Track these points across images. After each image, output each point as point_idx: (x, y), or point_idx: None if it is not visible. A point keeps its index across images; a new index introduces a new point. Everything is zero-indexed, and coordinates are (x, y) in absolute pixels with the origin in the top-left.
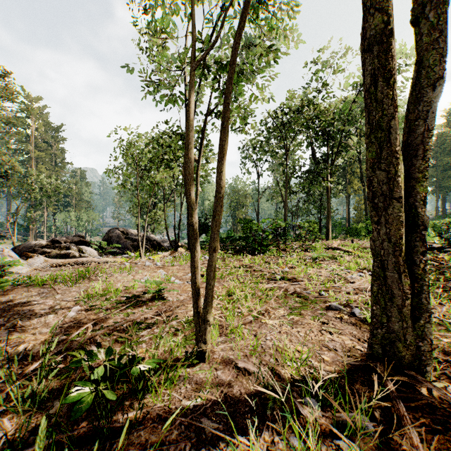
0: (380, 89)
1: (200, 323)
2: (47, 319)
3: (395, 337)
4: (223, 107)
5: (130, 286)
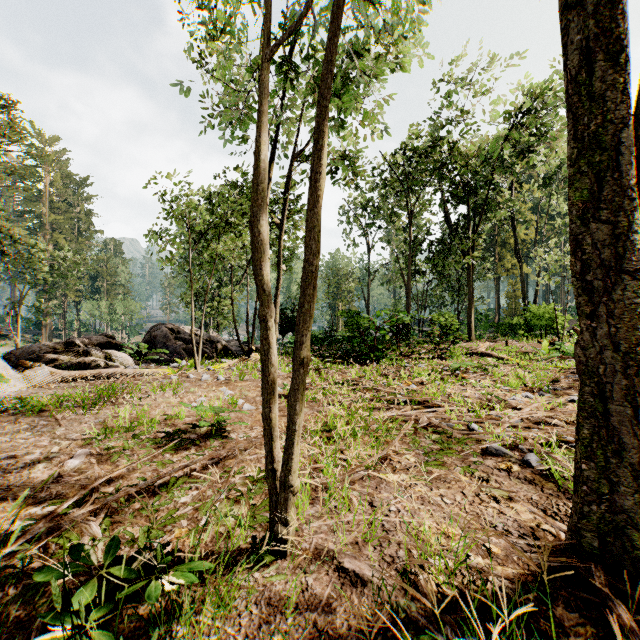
0: (599, 75)
1: (278, 489)
2: (33, 472)
3: (625, 521)
4: (318, 114)
5: (174, 414)
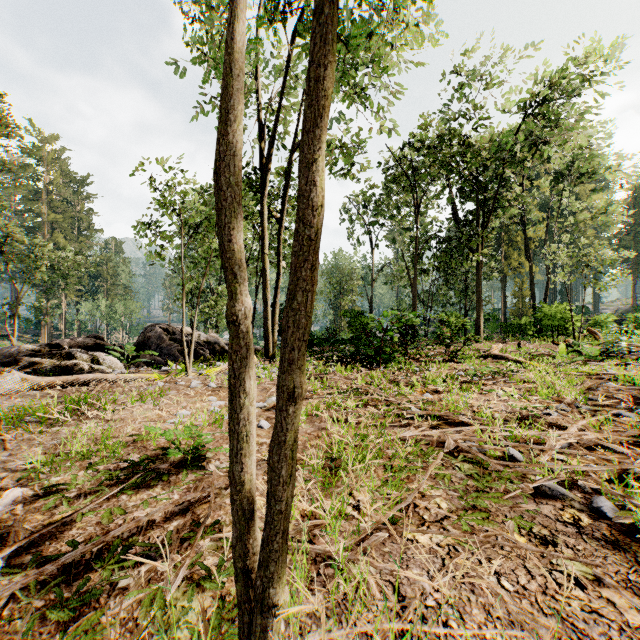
0: None
1: (252, 604)
2: None
3: None
4: None
5: (147, 434)
